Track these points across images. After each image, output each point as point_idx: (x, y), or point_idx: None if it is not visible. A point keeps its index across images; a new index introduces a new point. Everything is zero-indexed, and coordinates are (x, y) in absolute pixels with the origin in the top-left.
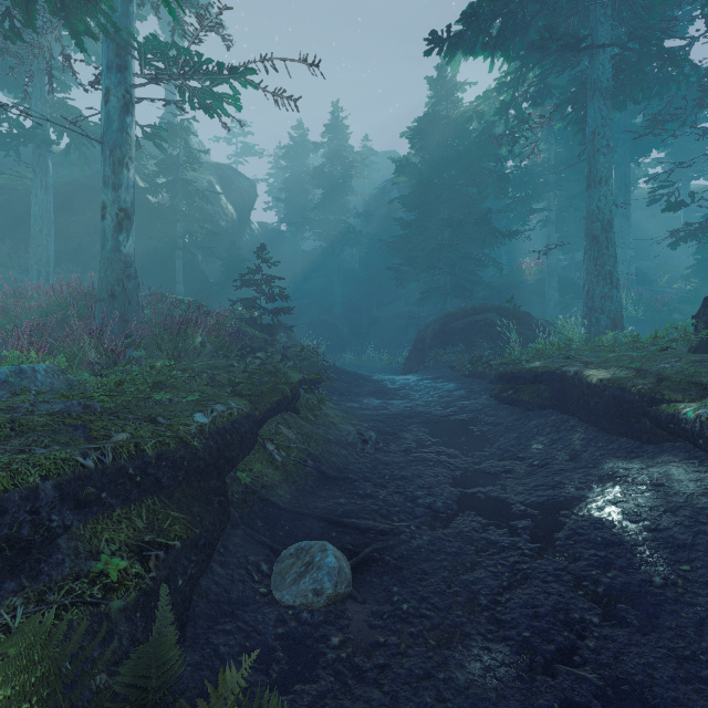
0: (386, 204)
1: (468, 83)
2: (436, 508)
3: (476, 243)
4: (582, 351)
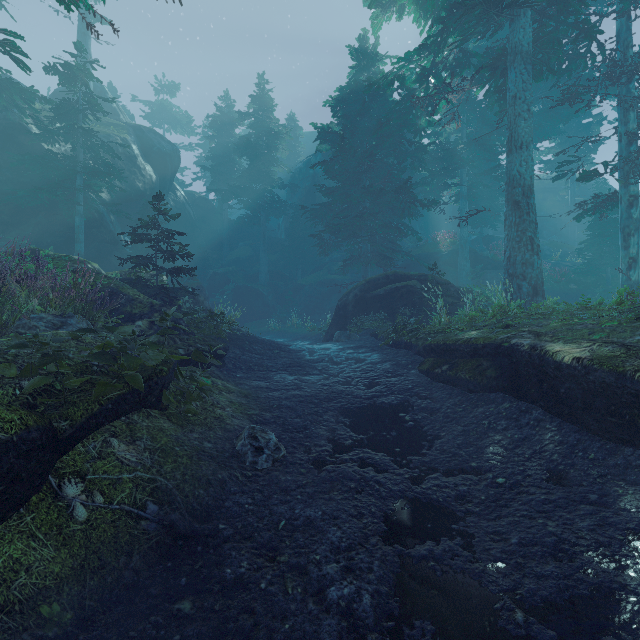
0: (311, 176)
1: (388, 56)
2: (361, 614)
3: (395, 213)
4: (521, 319)
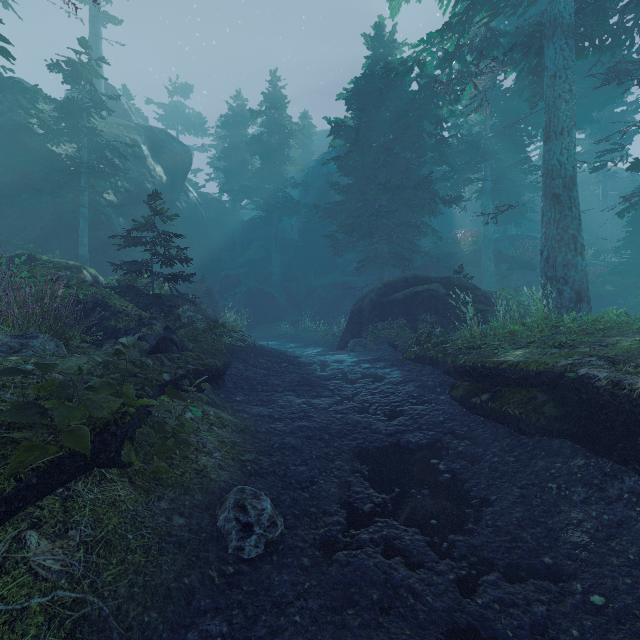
0: (324, 175)
1: (406, 44)
2: None
3: (414, 211)
4: (578, 335)
